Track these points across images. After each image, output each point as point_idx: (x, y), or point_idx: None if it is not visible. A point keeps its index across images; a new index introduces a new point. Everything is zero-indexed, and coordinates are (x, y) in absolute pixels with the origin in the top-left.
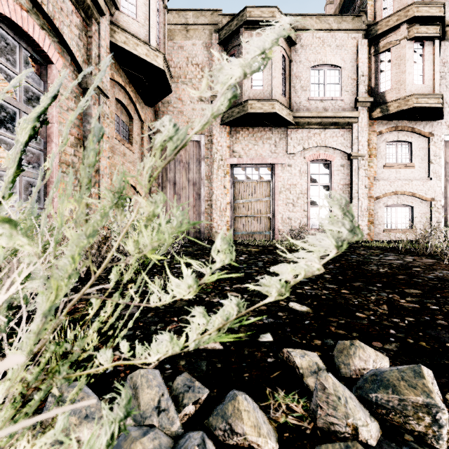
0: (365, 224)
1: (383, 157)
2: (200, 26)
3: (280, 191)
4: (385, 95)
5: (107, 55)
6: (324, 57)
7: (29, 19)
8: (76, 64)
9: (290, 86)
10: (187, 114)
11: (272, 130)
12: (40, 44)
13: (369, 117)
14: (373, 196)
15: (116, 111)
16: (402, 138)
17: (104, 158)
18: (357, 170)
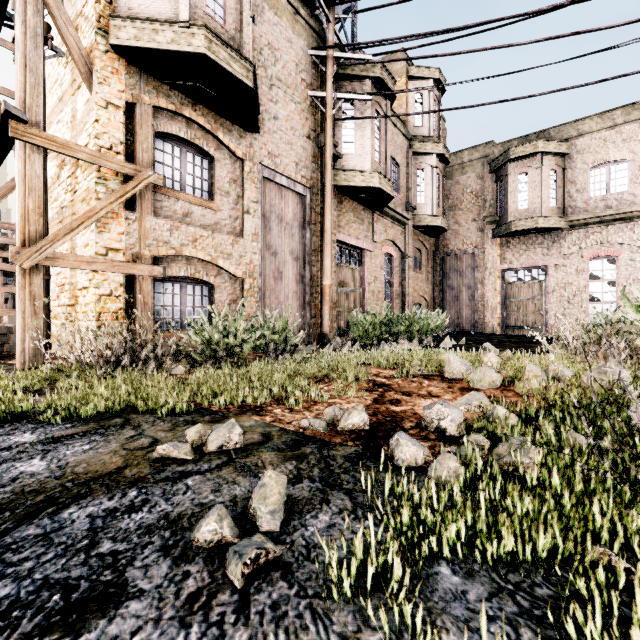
0: None
1: None
2: (474, 161)
3: (554, 290)
4: None
5: (411, 235)
6: (606, 155)
7: (389, 248)
8: (399, 250)
9: (563, 192)
10: (463, 233)
11: (544, 235)
12: (391, 253)
13: None
14: None
15: (413, 254)
16: None
17: (410, 288)
18: None
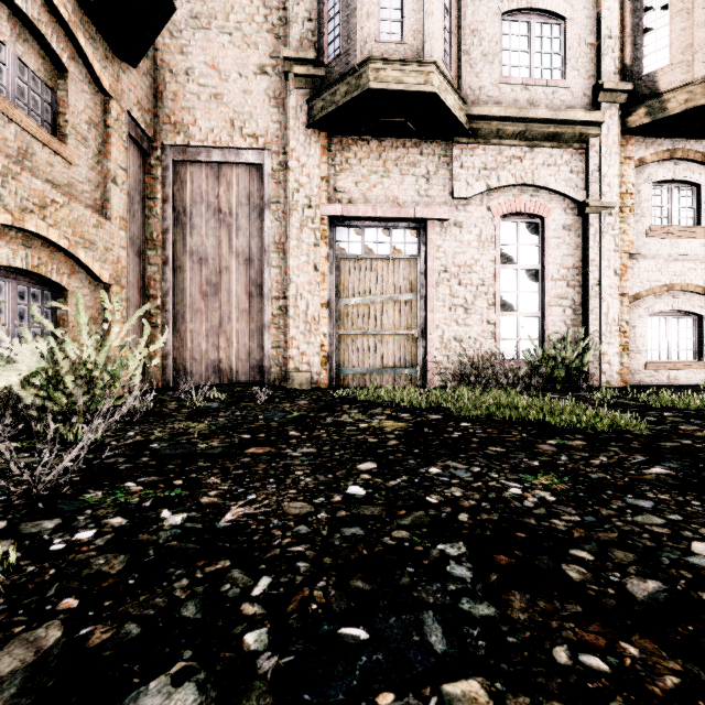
0: (614, 352)
1: (646, 213)
2: None
3: (439, 280)
4: (656, 78)
5: None
6: None
7: None
8: None
9: (459, 51)
10: (231, 101)
11: (421, 145)
12: None
13: (621, 127)
14: (628, 292)
15: None
16: (682, 175)
17: None
18: (598, 238)
